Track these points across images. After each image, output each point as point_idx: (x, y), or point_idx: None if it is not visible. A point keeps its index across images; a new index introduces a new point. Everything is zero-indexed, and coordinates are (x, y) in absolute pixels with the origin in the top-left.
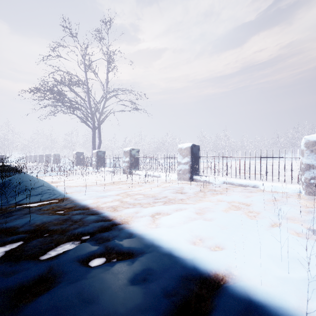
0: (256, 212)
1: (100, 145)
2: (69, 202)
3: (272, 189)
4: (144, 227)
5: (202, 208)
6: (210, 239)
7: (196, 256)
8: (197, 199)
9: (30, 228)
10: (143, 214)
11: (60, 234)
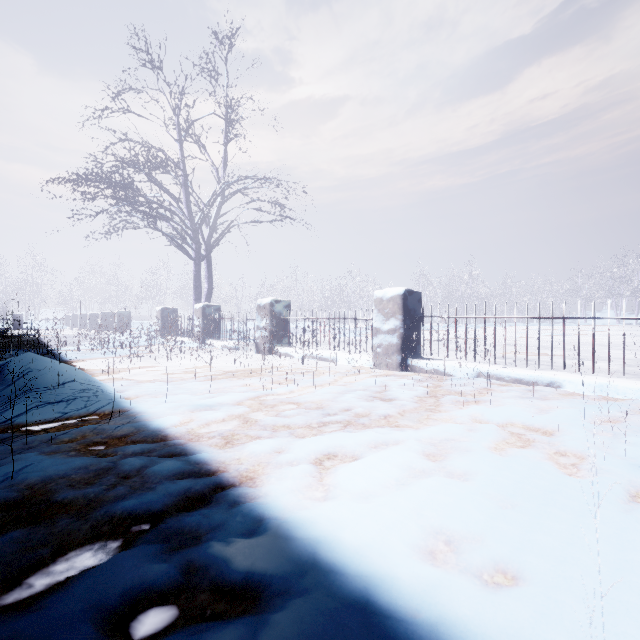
0: (576, 455)
1: (211, 293)
2: (126, 421)
3: (595, 392)
4: (296, 497)
5: (437, 442)
6: (475, 542)
7: (445, 612)
8: (421, 415)
9: (7, 497)
10: (295, 457)
11: (77, 517)
